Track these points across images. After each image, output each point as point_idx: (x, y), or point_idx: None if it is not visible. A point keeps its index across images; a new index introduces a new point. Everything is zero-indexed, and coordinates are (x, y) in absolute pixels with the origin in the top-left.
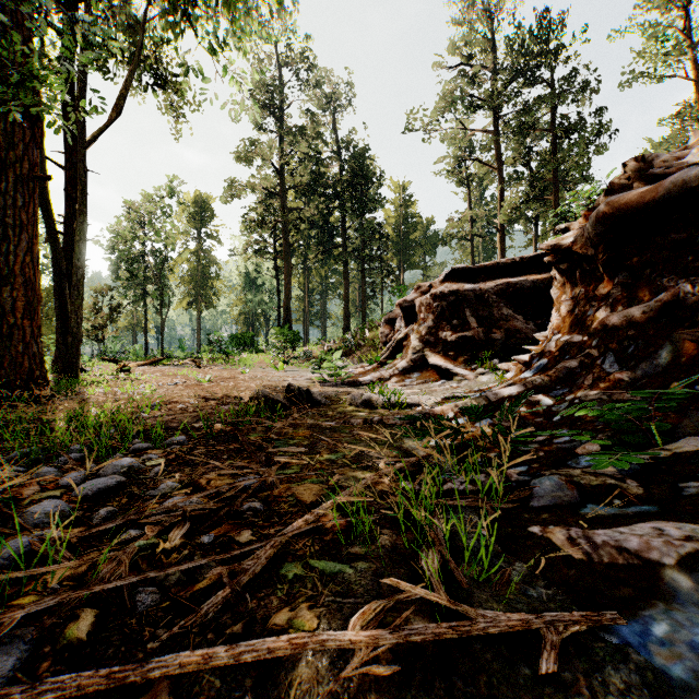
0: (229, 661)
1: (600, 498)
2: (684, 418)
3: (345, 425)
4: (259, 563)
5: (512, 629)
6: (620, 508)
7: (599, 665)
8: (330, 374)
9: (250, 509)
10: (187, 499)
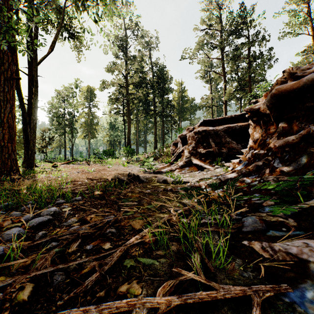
0: (96, 313)
1: (275, 227)
2: (313, 189)
3: (155, 191)
4: (113, 259)
5: (237, 295)
6: (286, 232)
7: (280, 313)
8: (148, 168)
9: (110, 232)
10: (80, 227)
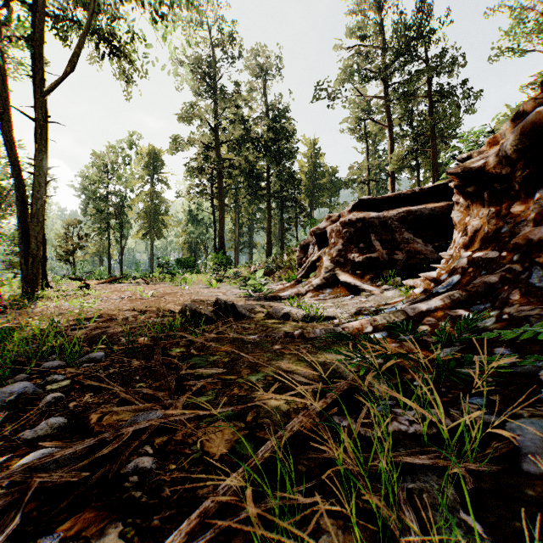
0: None
1: None
2: None
3: (267, 339)
4: None
5: None
6: None
7: None
8: (254, 289)
9: (136, 470)
10: (46, 459)
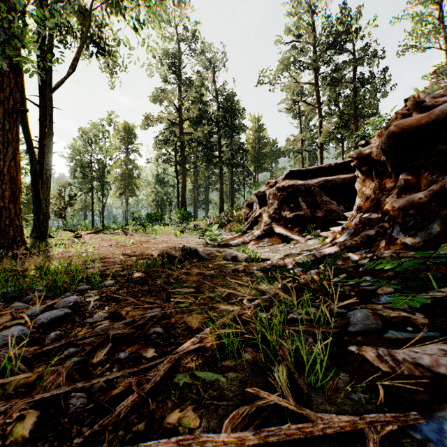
0: None
1: (397, 326)
2: None
3: (220, 273)
4: (158, 374)
5: (343, 429)
6: (412, 333)
7: None
8: (210, 239)
9: (155, 333)
10: (111, 326)
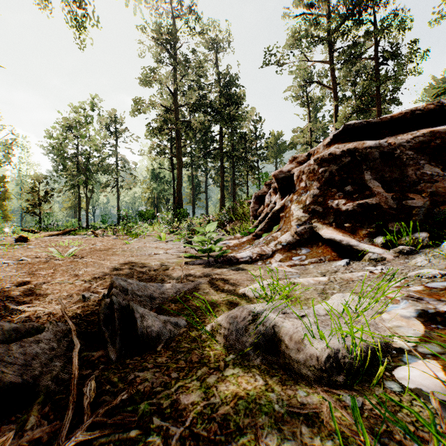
0: None
1: None
2: None
3: None
4: None
5: None
6: None
7: None
8: (201, 249)
9: None
10: None
